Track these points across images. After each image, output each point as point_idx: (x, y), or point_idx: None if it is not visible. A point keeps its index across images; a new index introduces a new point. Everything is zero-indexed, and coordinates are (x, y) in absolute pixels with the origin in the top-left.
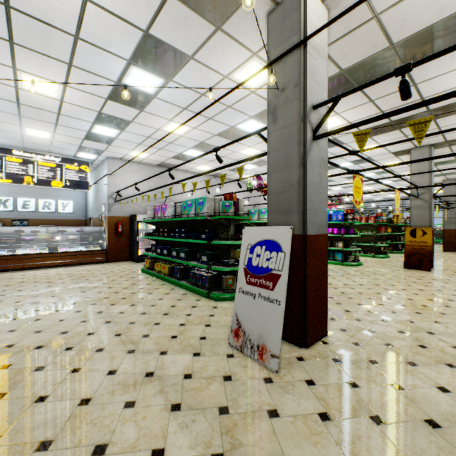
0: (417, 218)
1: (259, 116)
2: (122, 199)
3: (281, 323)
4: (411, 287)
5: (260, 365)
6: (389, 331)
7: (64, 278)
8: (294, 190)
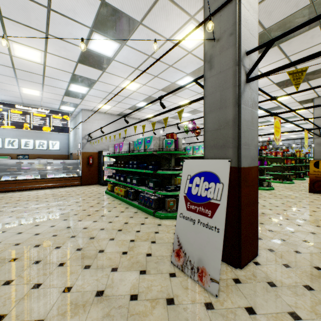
0: (320, 153)
1: (194, 73)
2: (92, 140)
3: (220, 250)
4: (320, 209)
5: (200, 287)
6: (313, 253)
7: (48, 198)
8: (229, 127)
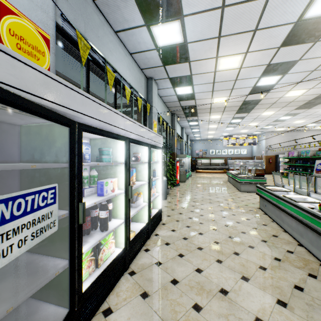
0: None
1: None
2: (272, 149)
3: None
4: None
5: None
6: None
7: None
8: None
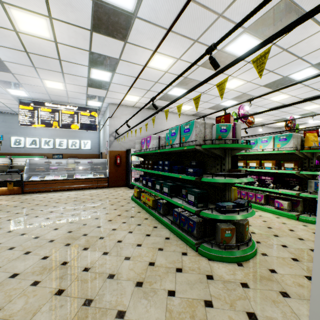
0: None
1: (256, 26)
2: (119, 136)
3: None
4: None
5: None
6: None
7: (68, 203)
8: None
